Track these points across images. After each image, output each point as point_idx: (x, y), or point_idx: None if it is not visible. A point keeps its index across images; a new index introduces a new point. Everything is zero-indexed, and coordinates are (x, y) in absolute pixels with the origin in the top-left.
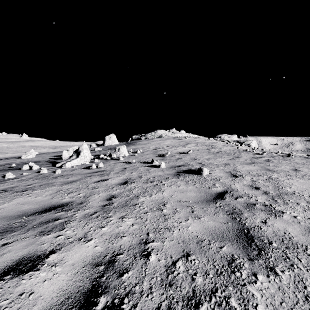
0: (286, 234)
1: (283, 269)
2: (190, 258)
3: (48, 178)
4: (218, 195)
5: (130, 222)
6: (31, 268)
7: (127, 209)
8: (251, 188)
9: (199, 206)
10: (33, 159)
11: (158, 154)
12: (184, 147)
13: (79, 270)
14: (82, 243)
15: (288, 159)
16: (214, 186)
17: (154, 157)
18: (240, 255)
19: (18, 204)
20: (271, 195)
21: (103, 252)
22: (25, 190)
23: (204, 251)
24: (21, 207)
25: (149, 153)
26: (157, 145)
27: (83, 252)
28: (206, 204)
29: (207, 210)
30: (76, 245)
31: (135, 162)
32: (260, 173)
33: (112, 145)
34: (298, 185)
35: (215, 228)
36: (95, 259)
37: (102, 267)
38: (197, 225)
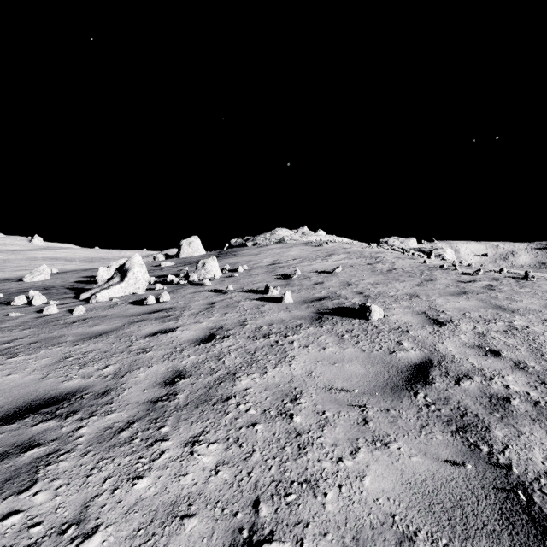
0: None
1: None
2: None
3: (55, 324)
4: (414, 371)
5: (210, 458)
6: None
7: (208, 411)
8: (482, 353)
9: (379, 404)
10: (45, 282)
11: (278, 275)
12: (325, 260)
13: None
14: None
15: (528, 284)
16: (401, 347)
17: (270, 280)
18: None
19: None
20: (536, 373)
21: None
22: None
23: None
24: None
25: (261, 273)
26: (276, 257)
27: None
28: (393, 398)
29: (400, 419)
30: None
31: (234, 290)
32: (487, 316)
33: (194, 256)
34: None
35: (436, 484)
36: None
37: None
38: (385, 471)
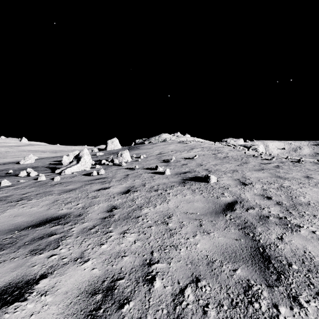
0: (306, 253)
1: (308, 298)
2: (200, 284)
3: (46, 185)
4: (227, 206)
5: (132, 238)
6: (17, 298)
7: (129, 222)
8: (262, 198)
9: (208, 219)
10: (32, 164)
11: (162, 160)
12: (189, 151)
13: (72, 300)
14: (78, 265)
15: (299, 165)
16: (223, 195)
17: (158, 163)
18: (256, 280)
19: (11, 216)
20: (285, 206)
21: (102, 276)
22: (20, 200)
23: (215, 274)
24: (13, 219)
25: (153, 159)
26: (161, 150)
27: (78, 276)
28: (215, 217)
29: (217, 224)
30: (71, 267)
31: (139, 168)
32: (270, 181)
33: (115, 149)
34: (312, 194)
35: (227, 246)
36: (92, 286)
37: (99, 296)
38: (206, 242)
